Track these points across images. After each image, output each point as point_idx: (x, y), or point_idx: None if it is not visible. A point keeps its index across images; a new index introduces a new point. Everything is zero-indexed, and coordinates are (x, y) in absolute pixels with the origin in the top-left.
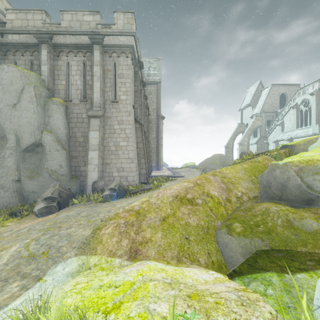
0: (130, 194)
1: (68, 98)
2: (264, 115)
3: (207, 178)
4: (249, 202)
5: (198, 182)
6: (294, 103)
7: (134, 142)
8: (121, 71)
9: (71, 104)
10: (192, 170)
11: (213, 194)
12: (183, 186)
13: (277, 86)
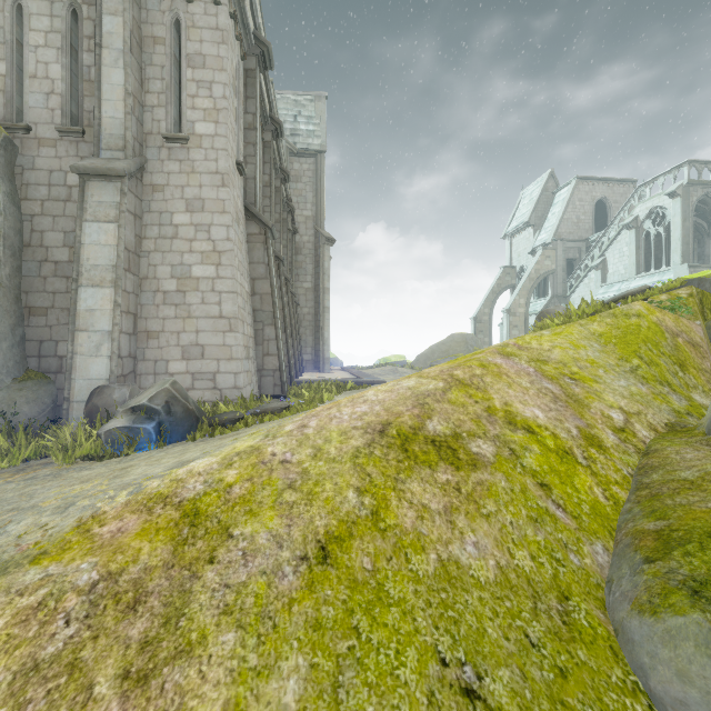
0: (212, 428)
1: (19, 121)
2: (562, 246)
3: (486, 363)
4: (683, 448)
5: (458, 374)
6: (630, 216)
7: (240, 272)
8: (197, 45)
9: (28, 139)
10: (401, 372)
11: (531, 416)
12: (403, 389)
13: (589, 182)
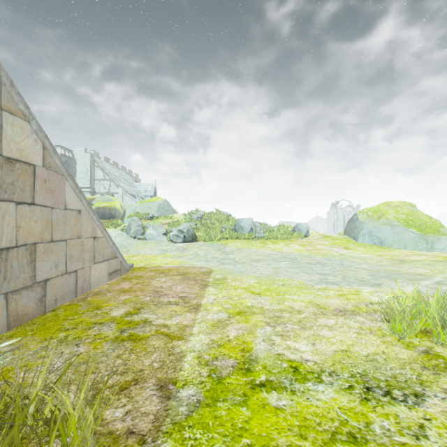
0: None
1: None
2: None
3: None
4: None
5: None
6: None
7: None
8: None
9: None
10: None
11: None
12: None
13: None
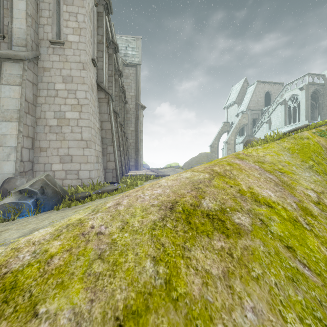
0: (71, 202)
1: None
2: (250, 113)
3: (231, 163)
4: None
5: (217, 169)
6: (282, 99)
7: (93, 117)
8: None
9: None
10: (177, 170)
11: (267, 195)
12: (183, 178)
13: (263, 83)
